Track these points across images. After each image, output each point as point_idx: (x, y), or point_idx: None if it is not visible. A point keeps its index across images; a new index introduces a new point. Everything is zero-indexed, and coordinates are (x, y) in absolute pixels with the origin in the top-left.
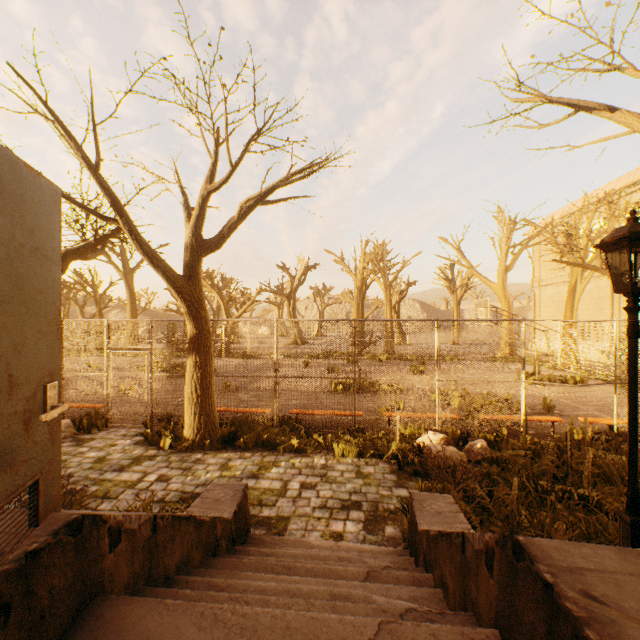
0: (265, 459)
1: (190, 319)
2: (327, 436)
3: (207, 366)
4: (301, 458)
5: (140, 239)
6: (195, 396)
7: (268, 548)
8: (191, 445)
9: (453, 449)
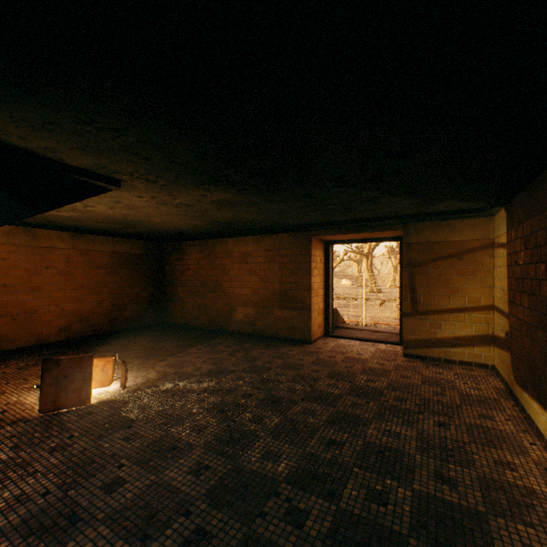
0: None
1: None
2: None
3: None
4: None
5: None
6: None
7: None
8: None
9: None
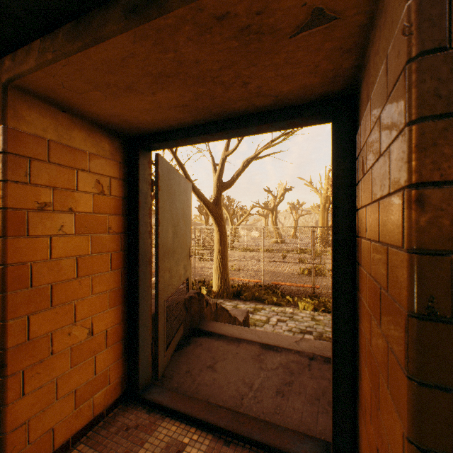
0: (257, 306)
1: (216, 226)
2: (294, 298)
3: (225, 252)
4: (278, 307)
5: (193, 185)
6: (218, 268)
7: None
8: (216, 295)
9: None
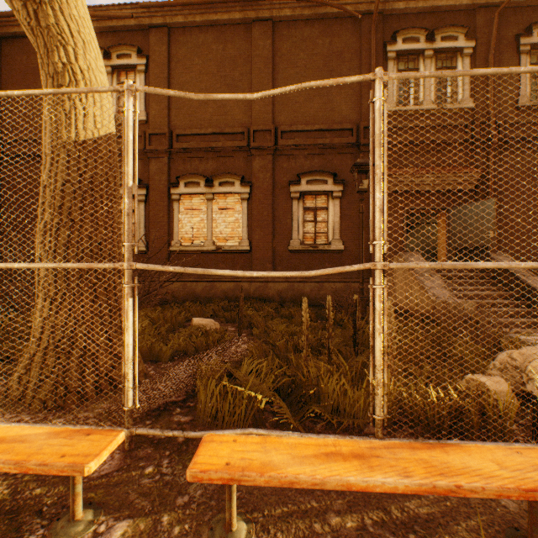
0: None
1: None
2: None
3: None
4: None
5: None
6: None
7: (523, 308)
8: None
9: (504, 352)
